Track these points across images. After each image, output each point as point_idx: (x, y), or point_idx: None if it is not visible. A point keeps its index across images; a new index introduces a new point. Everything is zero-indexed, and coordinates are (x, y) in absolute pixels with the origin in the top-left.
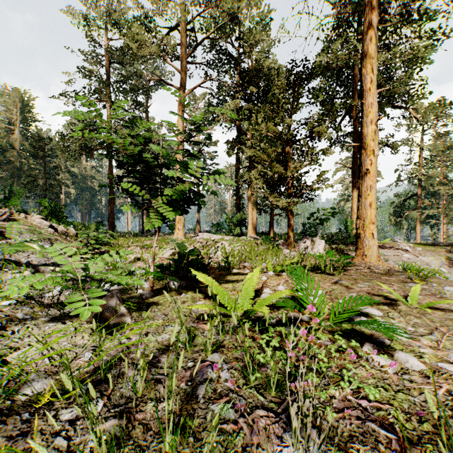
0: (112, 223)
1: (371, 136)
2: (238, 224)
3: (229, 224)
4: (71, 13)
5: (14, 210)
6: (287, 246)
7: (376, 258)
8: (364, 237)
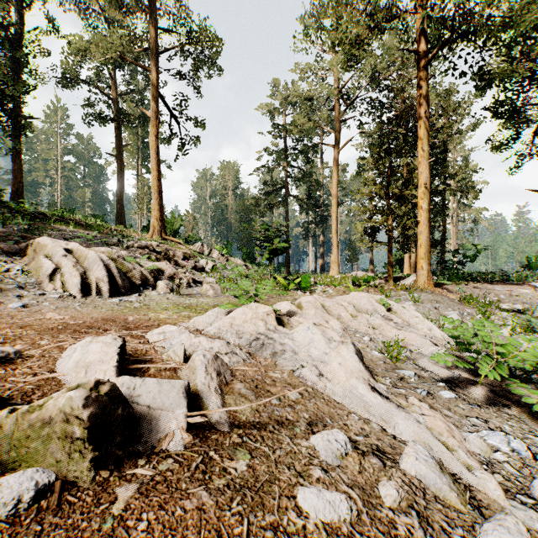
0: (288, 263)
1: (419, 196)
2: (399, 263)
3: (393, 263)
4: (259, 106)
5: (229, 256)
6: (387, 278)
7: (424, 284)
8: (418, 269)
